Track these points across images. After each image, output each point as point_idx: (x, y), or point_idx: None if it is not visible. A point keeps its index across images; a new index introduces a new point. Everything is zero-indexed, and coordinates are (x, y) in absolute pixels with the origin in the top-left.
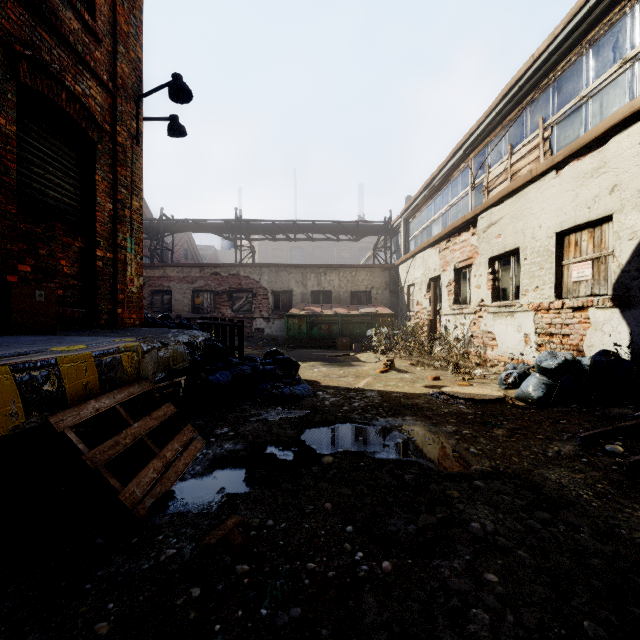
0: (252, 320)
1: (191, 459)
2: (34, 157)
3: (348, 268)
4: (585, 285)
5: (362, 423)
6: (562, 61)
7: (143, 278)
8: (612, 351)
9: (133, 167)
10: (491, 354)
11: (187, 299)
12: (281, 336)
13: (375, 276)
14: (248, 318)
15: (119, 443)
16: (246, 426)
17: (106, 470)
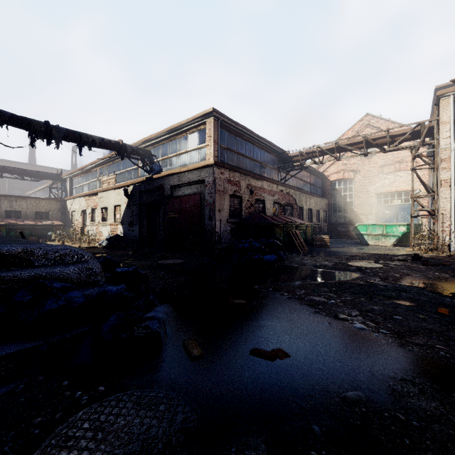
0: None
1: None
2: None
3: (33, 199)
4: (119, 219)
5: None
6: (118, 159)
7: None
8: (118, 234)
9: None
10: (101, 238)
11: None
12: None
13: (52, 204)
14: None
15: None
16: None
17: None
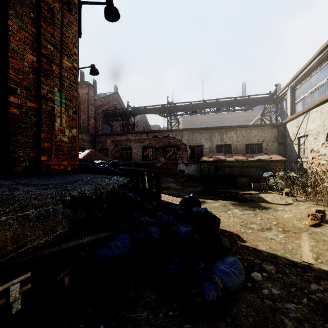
0: (177, 164)
1: None
2: None
3: (243, 128)
4: None
5: None
6: None
7: (117, 141)
8: None
9: (63, 30)
10: None
11: (139, 152)
12: (195, 175)
13: (265, 132)
14: (174, 163)
15: None
16: None
17: None
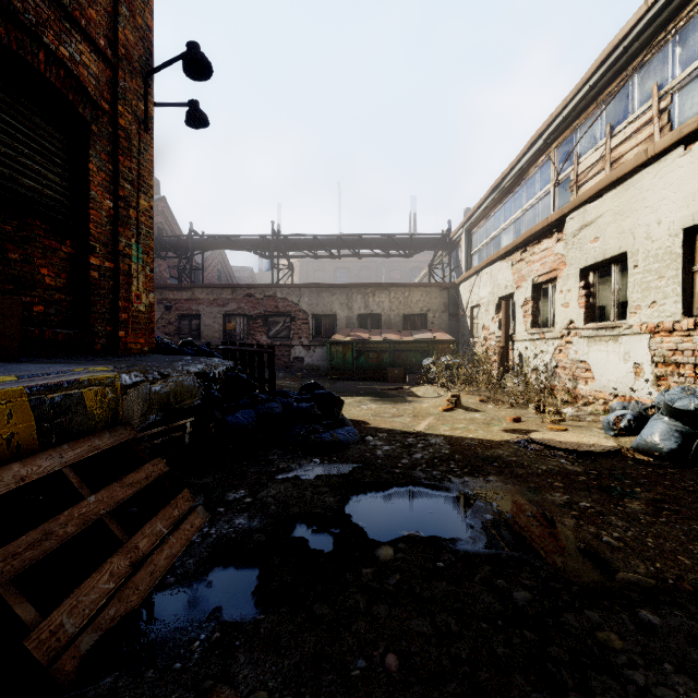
0: (290, 348)
1: (181, 546)
2: (1, 133)
3: (400, 288)
4: None
5: (430, 486)
6: (688, 5)
7: (169, 301)
8: None
9: (140, 158)
10: (584, 389)
11: (218, 324)
12: (323, 366)
13: (432, 297)
14: (286, 345)
15: (51, 535)
16: (269, 489)
17: (13, 589)
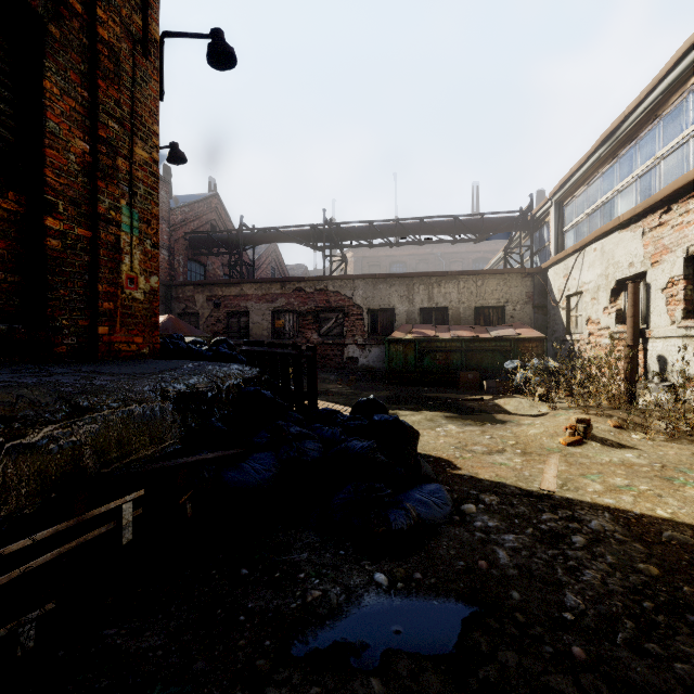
0: (343, 347)
1: None
2: None
3: (471, 276)
4: None
5: None
6: None
7: (218, 298)
8: None
9: (136, 91)
10: None
11: (266, 321)
12: (380, 368)
13: (511, 285)
14: (338, 344)
15: None
16: None
17: None
